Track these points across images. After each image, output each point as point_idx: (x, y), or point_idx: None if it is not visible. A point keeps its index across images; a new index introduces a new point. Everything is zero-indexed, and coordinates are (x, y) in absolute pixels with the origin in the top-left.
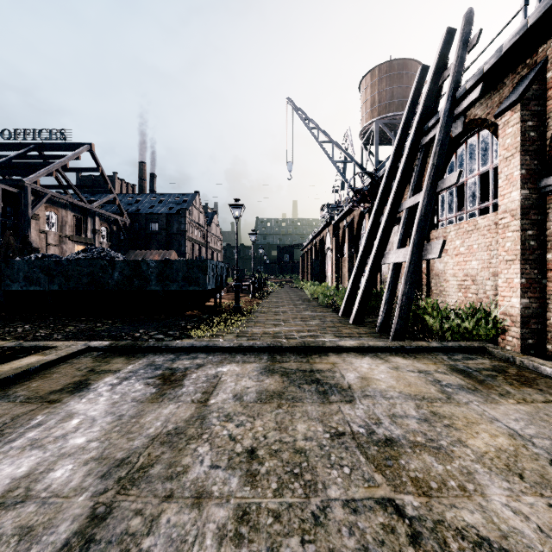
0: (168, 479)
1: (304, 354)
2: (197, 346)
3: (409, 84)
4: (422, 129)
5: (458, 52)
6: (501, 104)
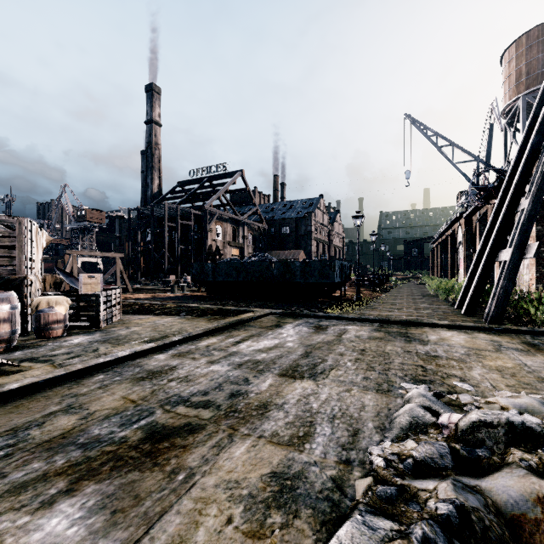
0: (329, 350)
1: (404, 326)
2: (331, 316)
3: None
4: None
5: None
6: None
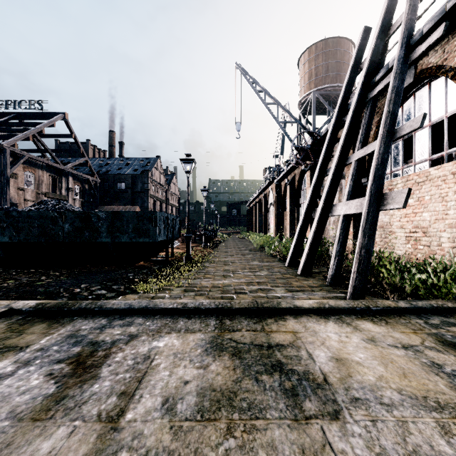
0: None
1: (257, 317)
2: (135, 307)
3: (342, 59)
4: (368, 84)
5: (410, 0)
6: None
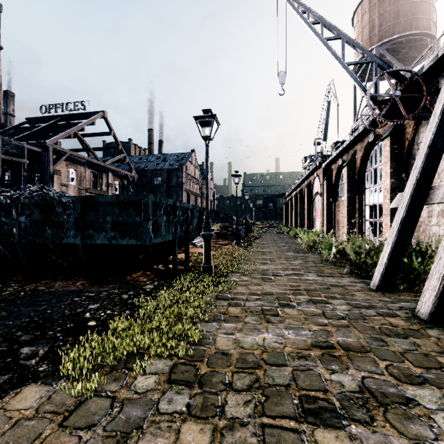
0: None
1: None
2: None
3: None
4: None
5: None
6: None
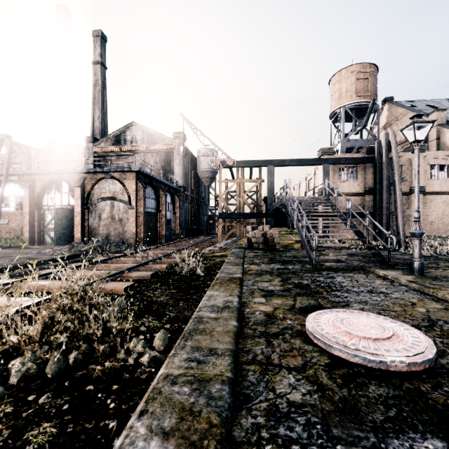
0: None
1: None
2: None
3: None
4: None
5: (9, 157)
6: (24, 185)
